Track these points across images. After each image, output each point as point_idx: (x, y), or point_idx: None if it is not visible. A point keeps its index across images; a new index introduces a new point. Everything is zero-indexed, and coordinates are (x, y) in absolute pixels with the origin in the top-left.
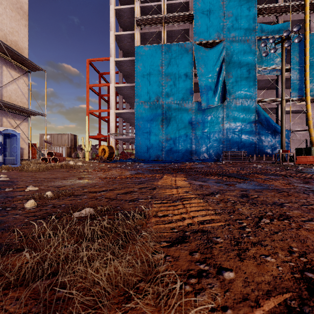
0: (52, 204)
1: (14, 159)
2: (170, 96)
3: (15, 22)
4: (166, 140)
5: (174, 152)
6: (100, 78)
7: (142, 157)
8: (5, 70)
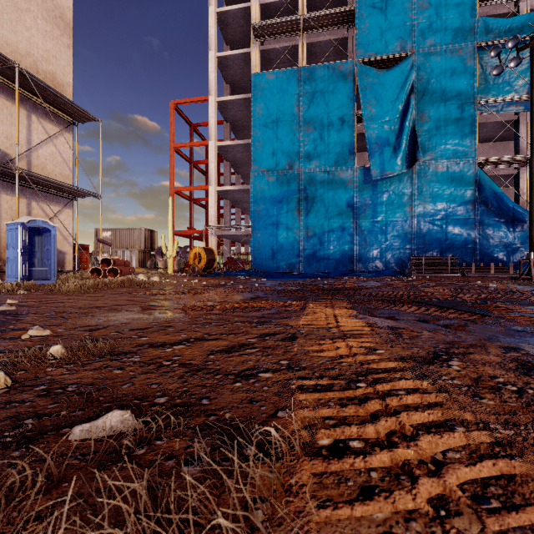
0: (48, 383)
1: (48, 271)
2: (312, 160)
3: (52, 41)
4: (305, 237)
5: (320, 258)
6: (192, 133)
7: (263, 267)
8: (36, 122)
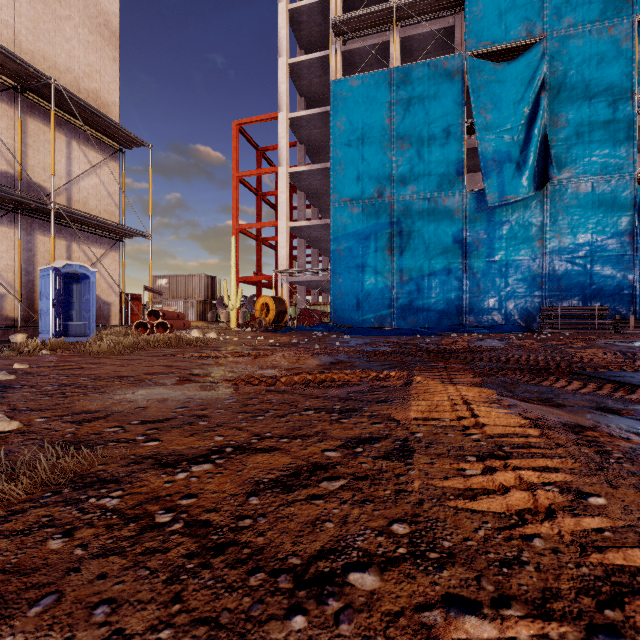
0: None
1: (87, 326)
2: (408, 184)
3: (96, 53)
4: (399, 283)
5: (418, 309)
6: (260, 159)
7: (345, 320)
8: (77, 150)
